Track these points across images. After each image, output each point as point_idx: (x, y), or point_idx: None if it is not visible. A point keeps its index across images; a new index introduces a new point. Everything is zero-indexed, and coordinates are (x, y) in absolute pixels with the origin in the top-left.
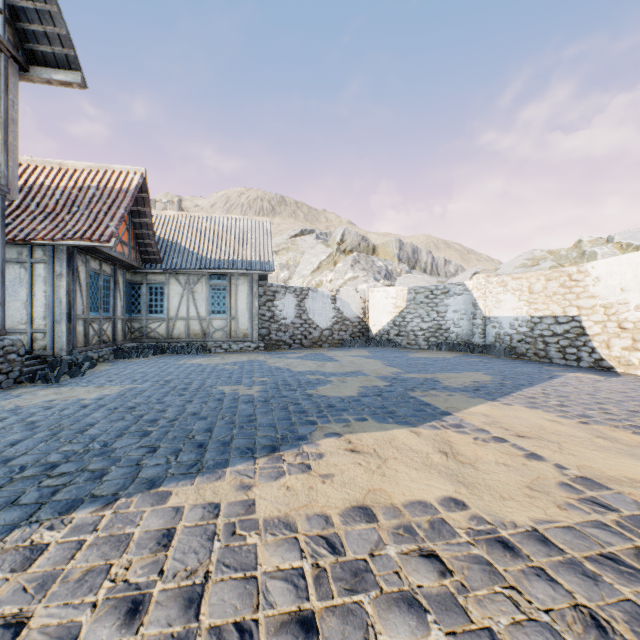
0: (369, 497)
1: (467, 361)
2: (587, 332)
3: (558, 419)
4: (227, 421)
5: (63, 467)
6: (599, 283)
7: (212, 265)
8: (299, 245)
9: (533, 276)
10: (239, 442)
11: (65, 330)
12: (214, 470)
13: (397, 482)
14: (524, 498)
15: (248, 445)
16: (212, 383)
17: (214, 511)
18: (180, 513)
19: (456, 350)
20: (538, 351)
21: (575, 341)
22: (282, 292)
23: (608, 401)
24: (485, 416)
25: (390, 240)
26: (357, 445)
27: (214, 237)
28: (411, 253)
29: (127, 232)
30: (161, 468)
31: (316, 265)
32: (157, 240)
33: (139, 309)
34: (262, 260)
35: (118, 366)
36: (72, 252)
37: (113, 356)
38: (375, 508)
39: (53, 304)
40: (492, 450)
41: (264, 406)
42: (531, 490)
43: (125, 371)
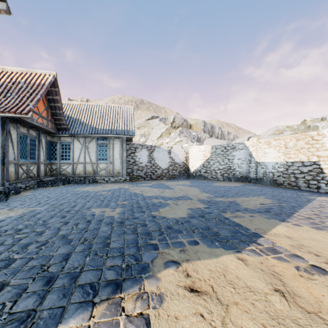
0: None
1: (249, 188)
2: (324, 171)
3: None
4: (85, 246)
5: None
6: None
7: (99, 132)
8: (150, 124)
9: (287, 138)
10: (86, 276)
11: None
12: None
13: None
14: None
15: (93, 281)
16: (89, 206)
17: None
18: None
19: (240, 181)
20: (291, 182)
21: (316, 176)
22: (140, 148)
23: None
24: (289, 238)
25: (199, 121)
26: (195, 280)
27: (100, 116)
28: (210, 128)
29: (46, 111)
30: None
31: (159, 134)
32: (67, 117)
33: (55, 157)
34: (128, 129)
35: (36, 192)
36: (5, 121)
37: (37, 185)
38: None
39: None
40: (324, 287)
41: (119, 228)
42: None
43: (38, 196)
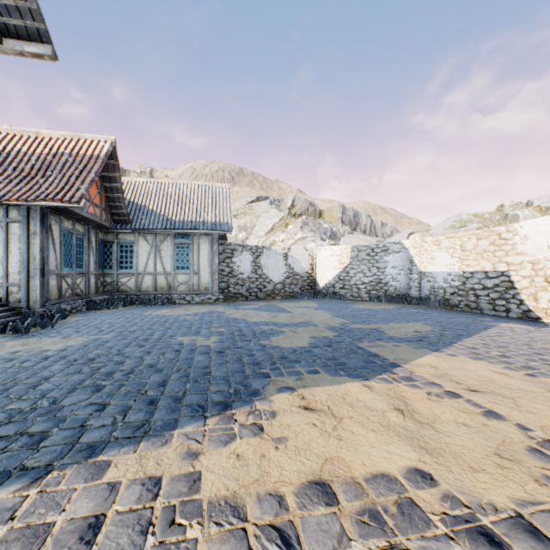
0: (326, 468)
1: (406, 312)
2: (516, 286)
3: (505, 371)
4: (182, 374)
5: (2, 429)
6: (527, 241)
7: (176, 226)
8: (255, 210)
9: (465, 235)
10: (191, 398)
11: (39, 284)
12: (161, 433)
13: (355, 448)
14: (496, 469)
15: (200, 402)
16: (172, 334)
17: (153, 489)
18: (115, 492)
19: (395, 302)
20: (470, 303)
21: (504, 294)
22: (239, 250)
23: (546, 352)
24: (433, 368)
25: (334, 205)
26: (310, 401)
27: (179, 201)
28: (353, 217)
29: (99, 195)
30: (105, 430)
31: (270, 227)
32: (127, 203)
33: (111, 265)
34: (221, 221)
35: (88, 317)
36: (46, 212)
37: (86, 307)
38: (334, 484)
39: (27, 260)
40: (448, 407)
41: (219, 357)
42: (501, 458)
43: (94, 322)
